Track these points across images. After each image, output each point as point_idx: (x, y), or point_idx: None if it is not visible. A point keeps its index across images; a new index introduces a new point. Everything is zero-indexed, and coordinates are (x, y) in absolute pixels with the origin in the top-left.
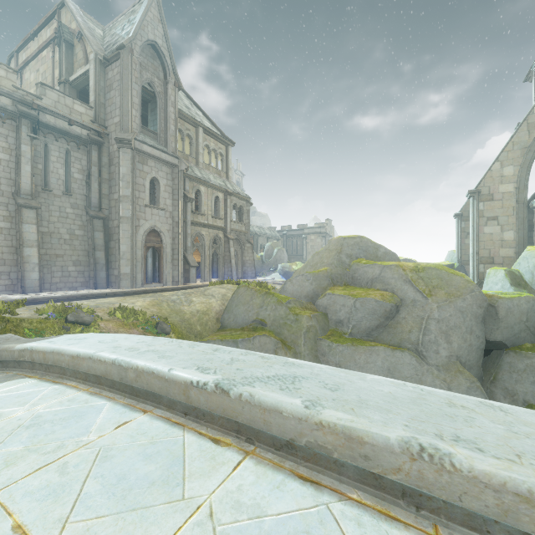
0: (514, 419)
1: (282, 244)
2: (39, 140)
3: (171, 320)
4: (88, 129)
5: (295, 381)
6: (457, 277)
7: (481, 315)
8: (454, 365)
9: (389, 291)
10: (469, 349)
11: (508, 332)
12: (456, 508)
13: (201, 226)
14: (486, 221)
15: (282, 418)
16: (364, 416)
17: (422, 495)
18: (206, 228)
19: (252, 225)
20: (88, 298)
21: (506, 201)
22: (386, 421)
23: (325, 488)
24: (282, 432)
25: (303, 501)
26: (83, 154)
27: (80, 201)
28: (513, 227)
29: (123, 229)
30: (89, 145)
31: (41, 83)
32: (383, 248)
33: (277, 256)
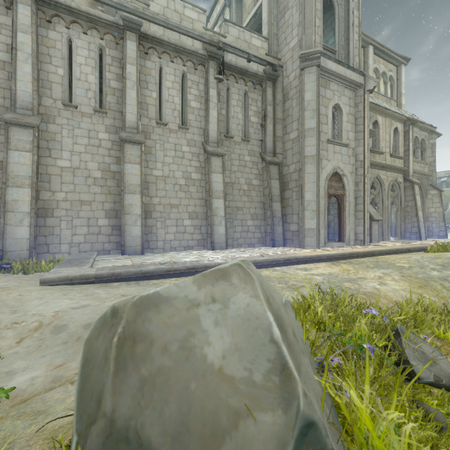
0: None
1: None
2: (222, 84)
3: None
4: (263, 63)
5: None
6: None
7: None
8: None
9: None
10: None
11: None
12: None
13: (378, 167)
14: None
15: None
16: None
17: None
18: (384, 171)
19: None
20: (290, 263)
21: None
22: None
23: None
24: None
25: None
26: (258, 94)
27: (256, 148)
28: None
29: (307, 172)
30: (264, 82)
31: (224, 20)
32: None
33: None
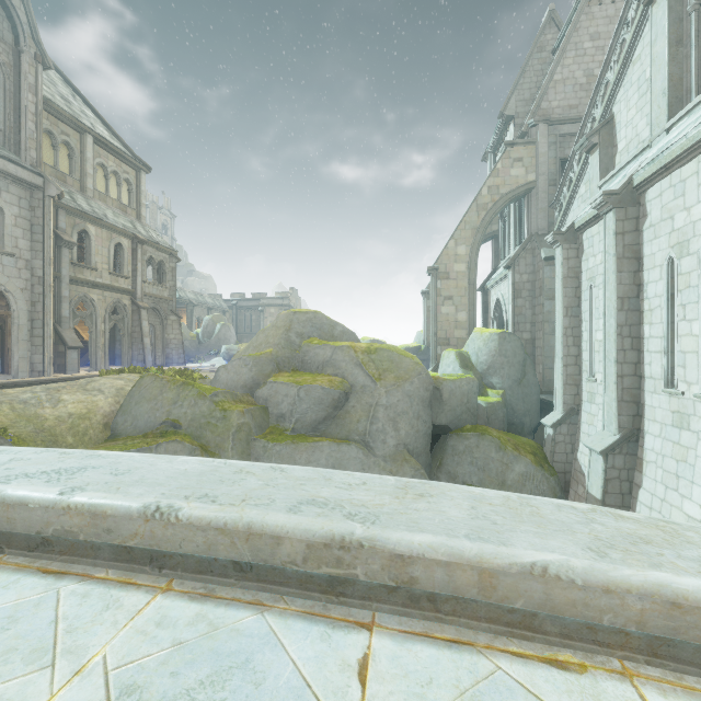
0: (283, 475)
1: (230, 318)
2: None
3: (16, 431)
4: None
5: (78, 472)
6: (407, 360)
7: (428, 399)
8: (401, 454)
9: (339, 376)
10: (417, 436)
11: (452, 414)
12: (191, 558)
13: (89, 285)
14: (443, 301)
15: (28, 510)
16: (124, 492)
17: (166, 555)
18: (100, 290)
19: (185, 289)
20: None
21: (460, 280)
22: (145, 493)
23: (71, 575)
24: (28, 527)
25: (29, 592)
26: None
27: None
28: (466, 308)
29: None
30: None
31: None
32: (340, 326)
33: (220, 334)
